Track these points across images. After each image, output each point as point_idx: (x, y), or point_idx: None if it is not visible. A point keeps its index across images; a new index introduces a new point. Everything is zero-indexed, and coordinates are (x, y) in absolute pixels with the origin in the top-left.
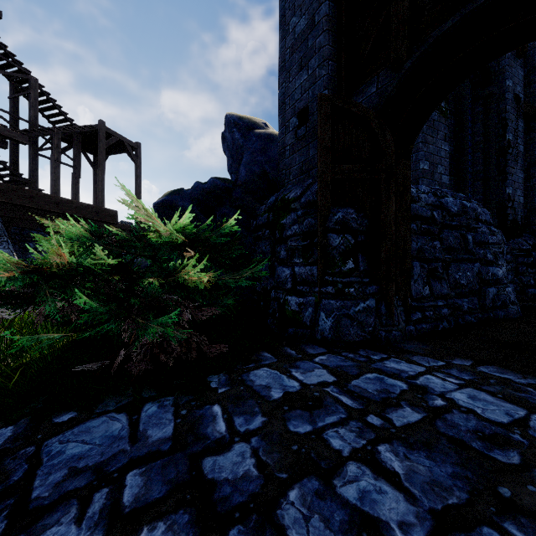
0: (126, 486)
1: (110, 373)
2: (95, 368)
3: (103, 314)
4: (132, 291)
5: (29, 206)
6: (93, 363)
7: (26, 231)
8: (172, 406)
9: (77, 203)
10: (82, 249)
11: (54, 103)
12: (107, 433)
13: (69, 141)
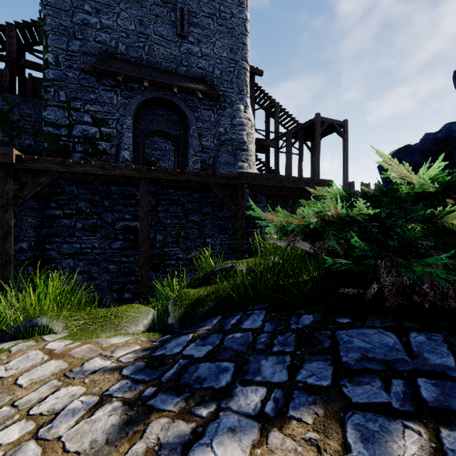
0: (420, 386)
1: (365, 300)
2: (350, 294)
3: (366, 252)
4: (388, 236)
5: (279, 186)
6: (352, 289)
7: (274, 203)
8: (443, 342)
9: (305, 179)
10: (347, 204)
11: (287, 114)
12: (382, 342)
13: (296, 137)
